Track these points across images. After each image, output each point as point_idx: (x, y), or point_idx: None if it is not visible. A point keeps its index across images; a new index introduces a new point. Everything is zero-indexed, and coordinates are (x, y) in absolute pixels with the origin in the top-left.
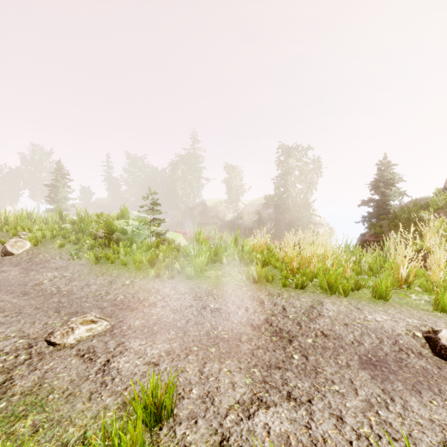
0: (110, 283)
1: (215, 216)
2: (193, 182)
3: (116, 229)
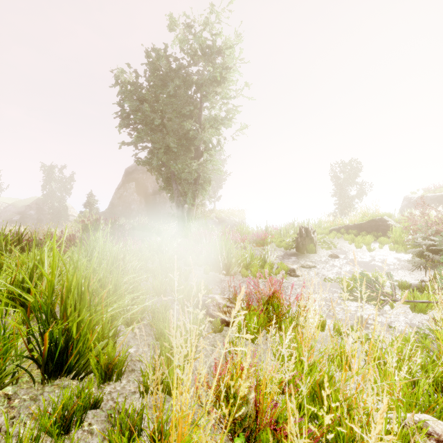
0: None
1: None
2: None
3: None
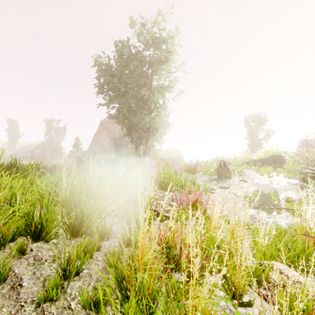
0: None
1: None
2: None
3: None
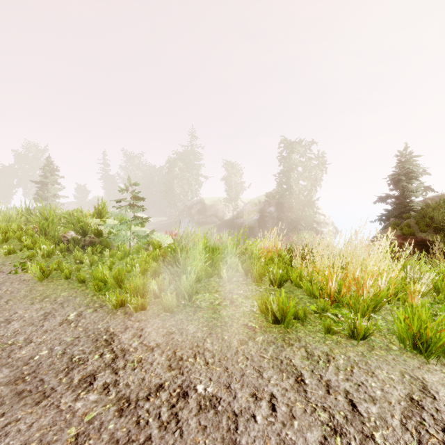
0: (45, 317)
1: (214, 215)
2: (191, 180)
3: (89, 230)
